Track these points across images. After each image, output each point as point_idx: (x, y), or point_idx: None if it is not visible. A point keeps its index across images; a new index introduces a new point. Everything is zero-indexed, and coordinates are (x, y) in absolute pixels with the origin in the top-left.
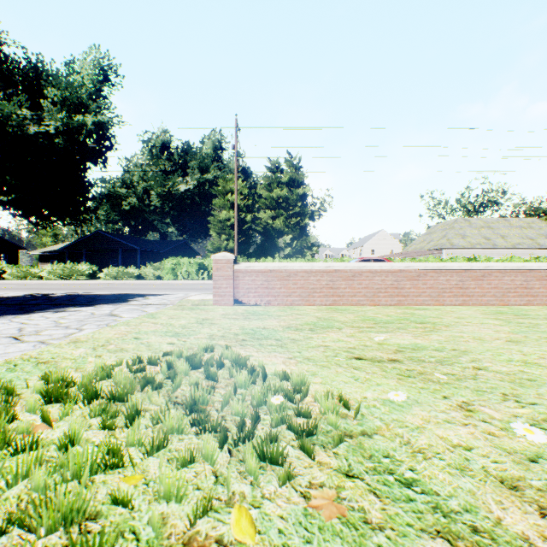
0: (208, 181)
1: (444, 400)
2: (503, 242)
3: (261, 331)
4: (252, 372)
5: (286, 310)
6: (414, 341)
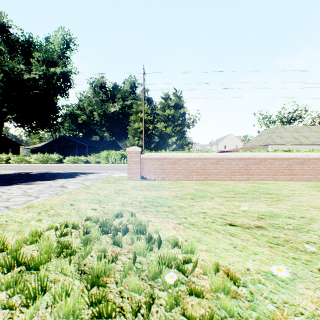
0: (127, 106)
1: None
2: (306, 140)
3: (157, 199)
4: (150, 238)
5: (174, 184)
6: (268, 209)
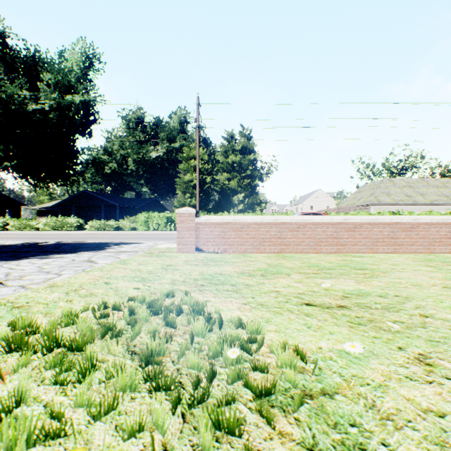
0: (175, 149)
1: (400, 351)
2: (422, 199)
3: (218, 276)
4: (209, 319)
5: (240, 257)
6: (357, 287)
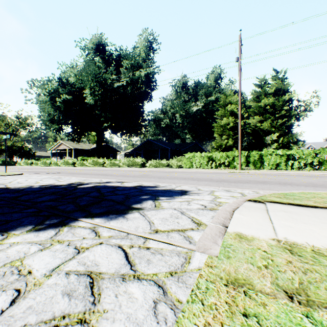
0: (211, 102)
1: None
2: None
3: None
4: None
5: None
6: None
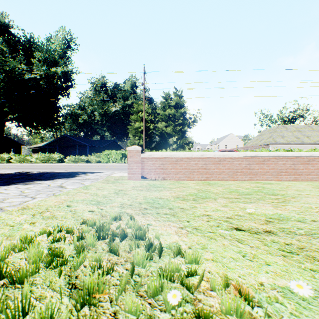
0: (128, 105)
1: None
2: (308, 140)
3: (158, 200)
4: (150, 245)
5: (175, 184)
6: (276, 211)
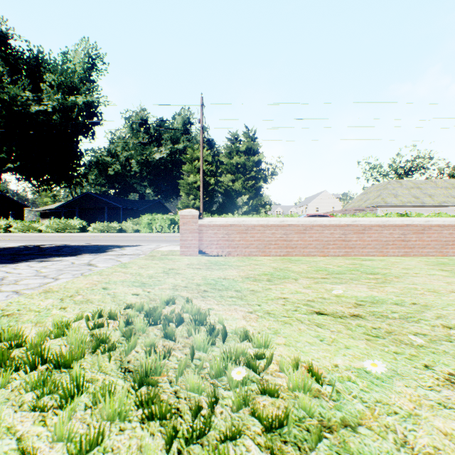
0: (179, 150)
1: (428, 371)
2: (431, 200)
3: (221, 281)
4: (212, 330)
5: (245, 260)
6: (370, 293)
